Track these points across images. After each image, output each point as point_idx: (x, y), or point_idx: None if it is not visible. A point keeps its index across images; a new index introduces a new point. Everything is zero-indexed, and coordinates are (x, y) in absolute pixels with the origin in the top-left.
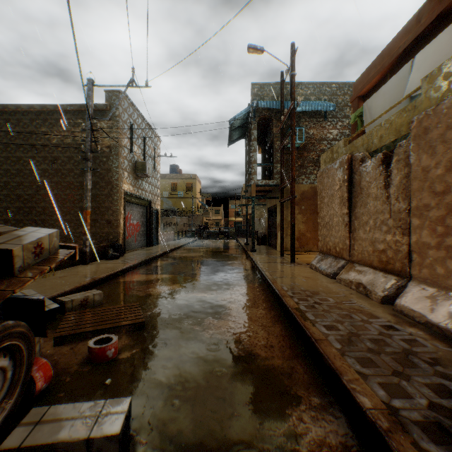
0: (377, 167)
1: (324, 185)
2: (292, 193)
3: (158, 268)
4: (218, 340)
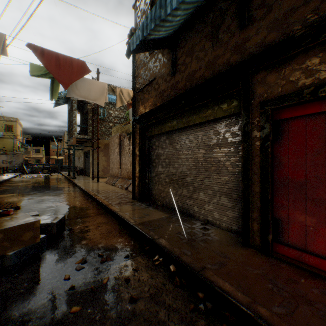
0: (127, 141)
1: (112, 144)
2: (97, 146)
3: (1, 192)
4: (61, 206)
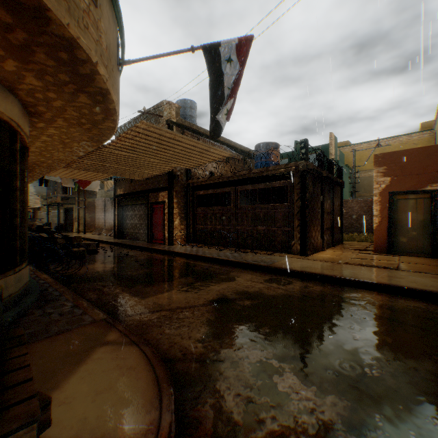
0: (111, 204)
1: (98, 204)
2: (85, 205)
3: None
4: None
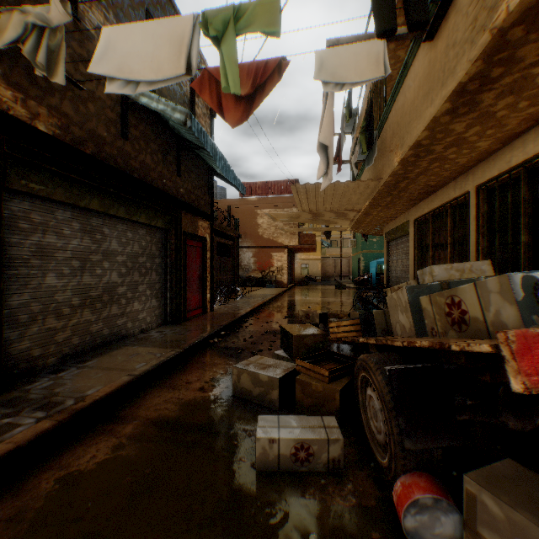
0: None
1: None
2: None
3: None
4: None
